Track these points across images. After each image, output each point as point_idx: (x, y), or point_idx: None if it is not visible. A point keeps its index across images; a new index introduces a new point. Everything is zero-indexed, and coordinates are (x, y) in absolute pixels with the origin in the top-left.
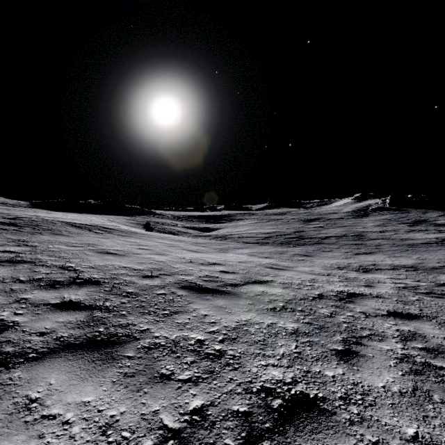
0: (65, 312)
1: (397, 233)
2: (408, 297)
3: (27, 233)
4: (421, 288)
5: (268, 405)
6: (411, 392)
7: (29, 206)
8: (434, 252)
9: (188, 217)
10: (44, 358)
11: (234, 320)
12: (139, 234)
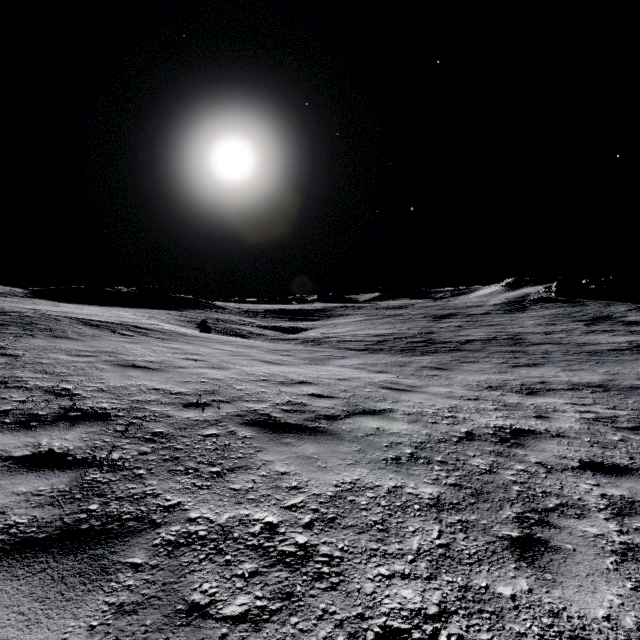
0: (33, 473)
1: (570, 336)
2: (606, 435)
3: (10, 336)
4: (622, 421)
5: None
6: None
7: (27, 295)
8: (629, 362)
9: (264, 313)
10: None
11: (331, 481)
12: (189, 337)
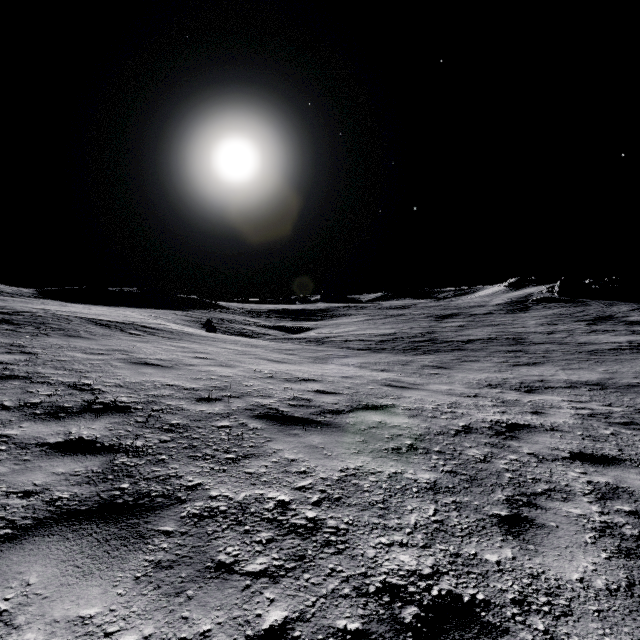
0: (69, 457)
1: (572, 335)
2: (598, 429)
3: (26, 335)
4: (616, 416)
5: (395, 618)
6: (625, 589)
7: (36, 295)
8: (628, 361)
9: (268, 313)
10: (24, 536)
11: (337, 467)
12: (195, 336)
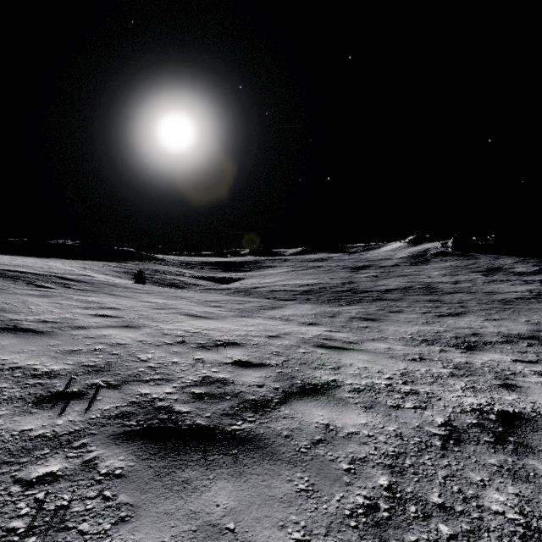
0: None
1: (475, 285)
2: None
3: None
4: None
5: None
6: None
7: None
8: None
9: (201, 264)
10: None
11: None
12: (118, 288)
